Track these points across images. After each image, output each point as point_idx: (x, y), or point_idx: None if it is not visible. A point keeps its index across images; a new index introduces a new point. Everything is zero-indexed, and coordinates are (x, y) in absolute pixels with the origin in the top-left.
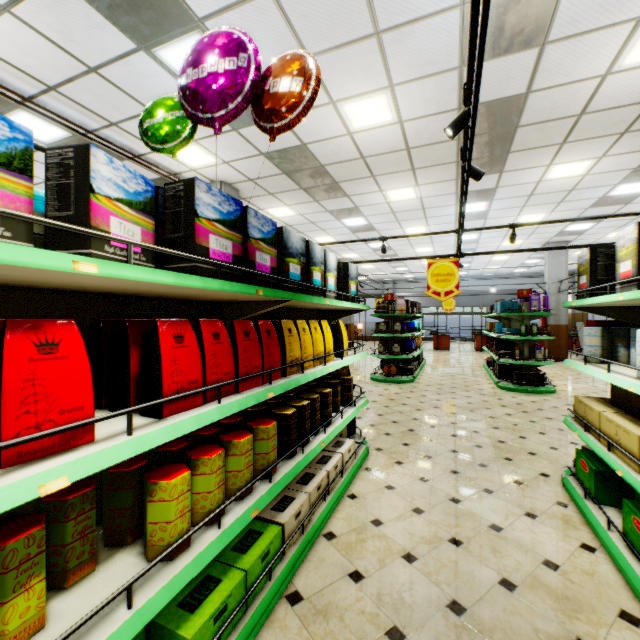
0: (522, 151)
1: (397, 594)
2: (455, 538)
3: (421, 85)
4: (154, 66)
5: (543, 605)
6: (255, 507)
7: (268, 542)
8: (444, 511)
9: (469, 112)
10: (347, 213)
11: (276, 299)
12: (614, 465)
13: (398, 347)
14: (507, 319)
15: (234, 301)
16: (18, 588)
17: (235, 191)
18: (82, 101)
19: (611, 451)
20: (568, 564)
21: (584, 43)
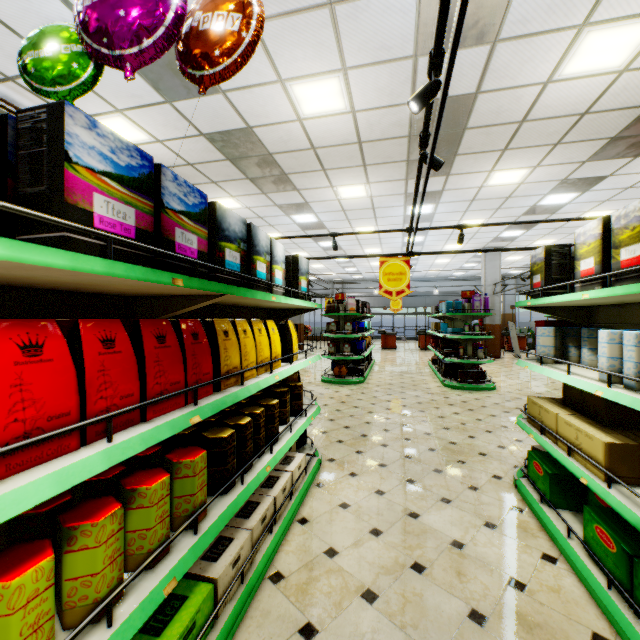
0: (468, 154)
1: None
2: (417, 563)
3: (375, 72)
4: (59, 6)
5: (517, 639)
6: (171, 577)
7: (193, 612)
8: (403, 530)
9: (435, 84)
10: (297, 208)
11: (205, 293)
12: (577, 472)
13: (349, 347)
14: (451, 319)
15: (151, 295)
16: None
17: None
18: None
19: (571, 456)
20: (534, 581)
21: (531, 46)
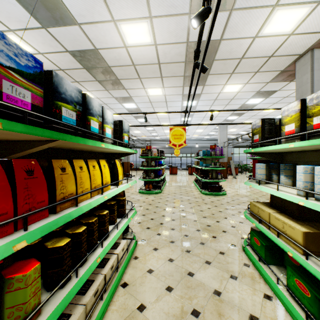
0: (214, 75)
1: None
2: (195, 309)
3: (168, 21)
4: None
5: None
6: None
7: None
8: (185, 285)
9: (208, 9)
10: (125, 100)
11: (38, 138)
12: (285, 248)
13: (153, 174)
14: (204, 159)
15: None
16: None
17: None
18: None
19: (279, 237)
20: (262, 315)
21: (249, 14)
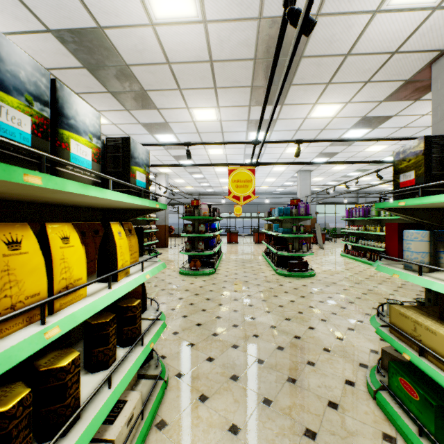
0: (300, 85)
1: None
2: None
3: None
4: None
5: None
6: None
7: None
8: None
9: None
10: (159, 128)
11: None
12: None
13: (202, 245)
14: (280, 221)
15: None
16: None
17: None
18: None
19: None
20: None
21: None
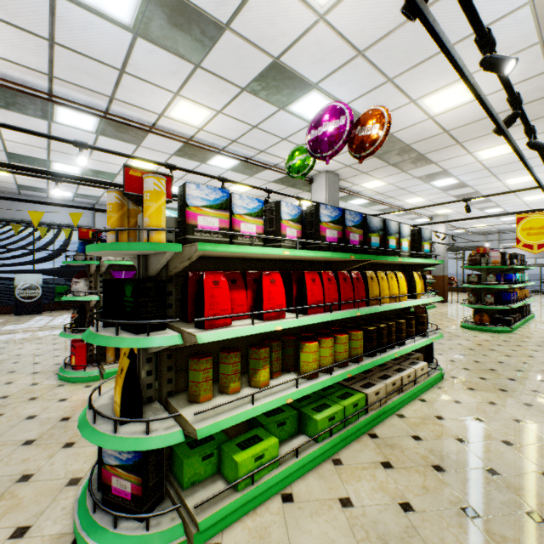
0: None
1: (445, 453)
2: (508, 441)
3: None
4: (287, 115)
5: None
6: (349, 372)
7: (357, 399)
8: (504, 425)
9: (513, 115)
10: (435, 176)
11: (362, 259)
12: None
13: (491, 298)
14: None
15: (337, 261)
16: (263, 367)
17: (336, 176)
18: (247, 143)
19: None
20: None
21: None
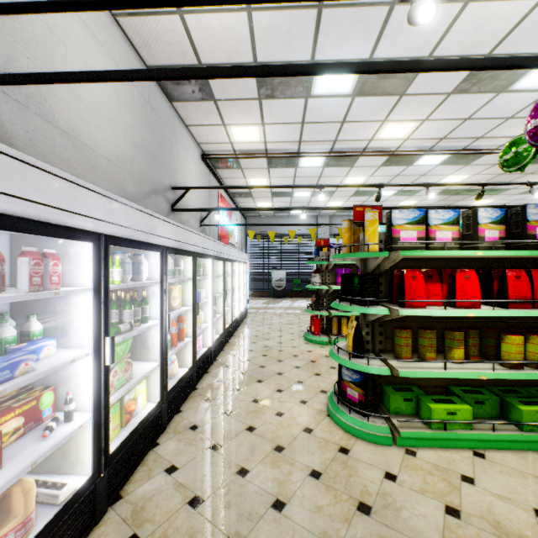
0: None
1: None
2: None
3: None
4: (510, 95)
5: None
6: None
7: None
8: None
9: None
10: None
11: None
12: None
13: None
14: None
15: None
16: (457, 346)
17: None
18: (459, 136)
19: None
20: None
21: None
